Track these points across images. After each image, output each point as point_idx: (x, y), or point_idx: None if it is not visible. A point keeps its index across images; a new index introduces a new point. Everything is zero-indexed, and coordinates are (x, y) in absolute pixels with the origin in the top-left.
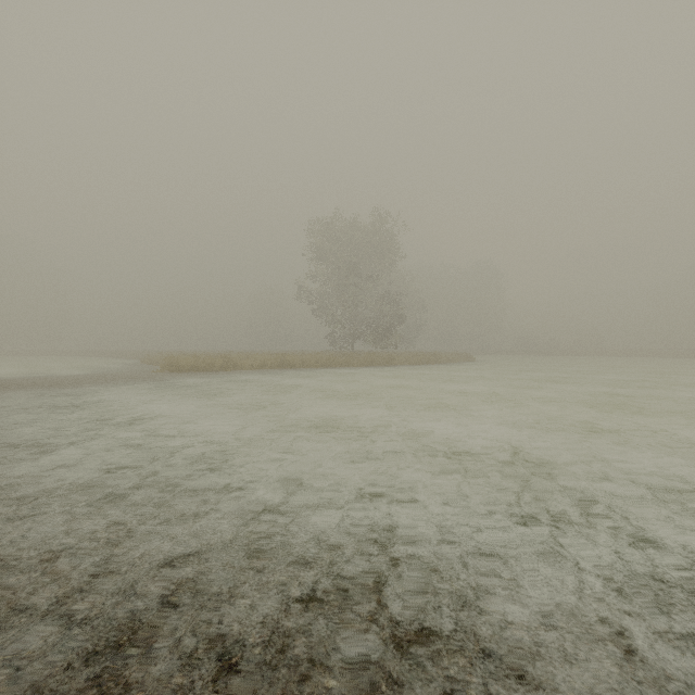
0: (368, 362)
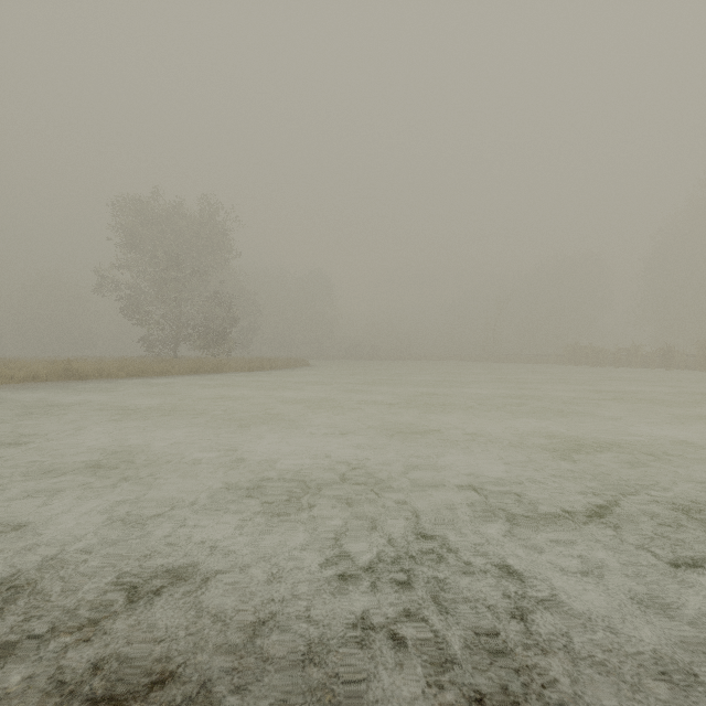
0: (193, 369)
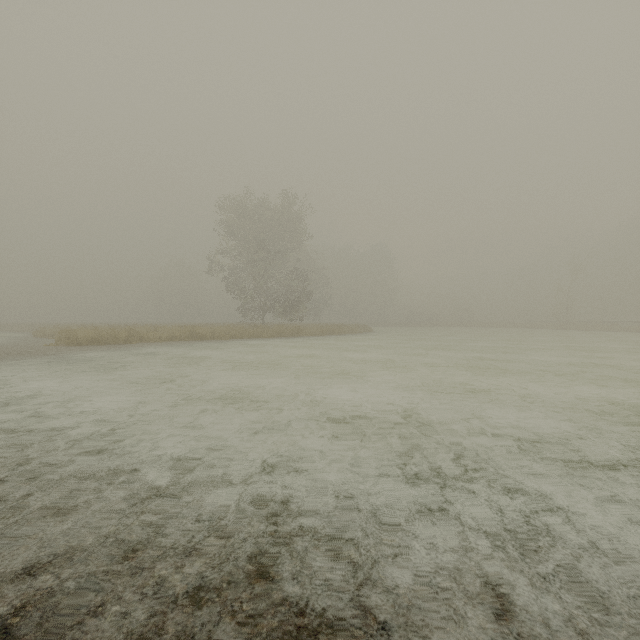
0: (277, 333)
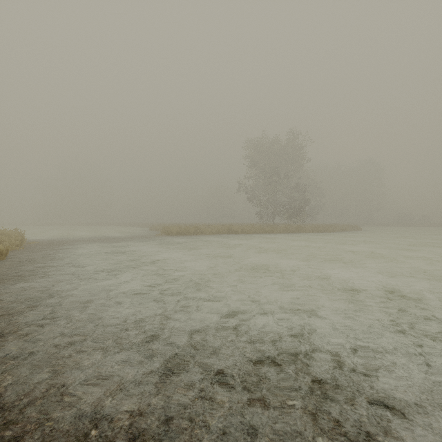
0: (284, 230)
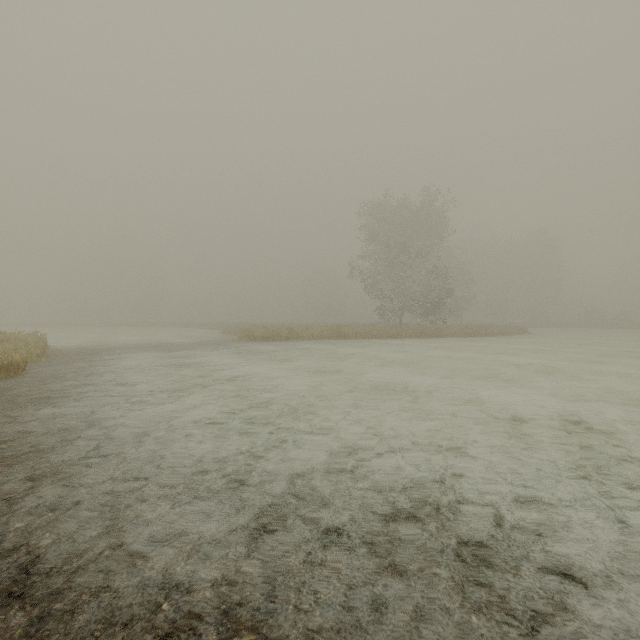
0: (417, 334)
